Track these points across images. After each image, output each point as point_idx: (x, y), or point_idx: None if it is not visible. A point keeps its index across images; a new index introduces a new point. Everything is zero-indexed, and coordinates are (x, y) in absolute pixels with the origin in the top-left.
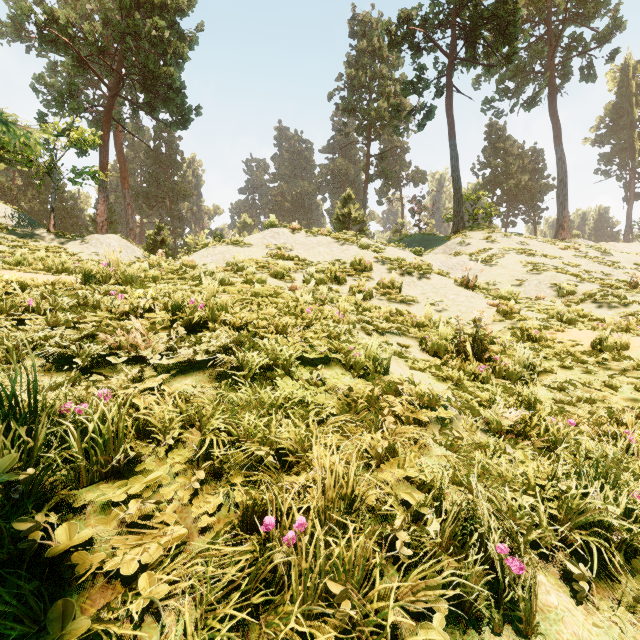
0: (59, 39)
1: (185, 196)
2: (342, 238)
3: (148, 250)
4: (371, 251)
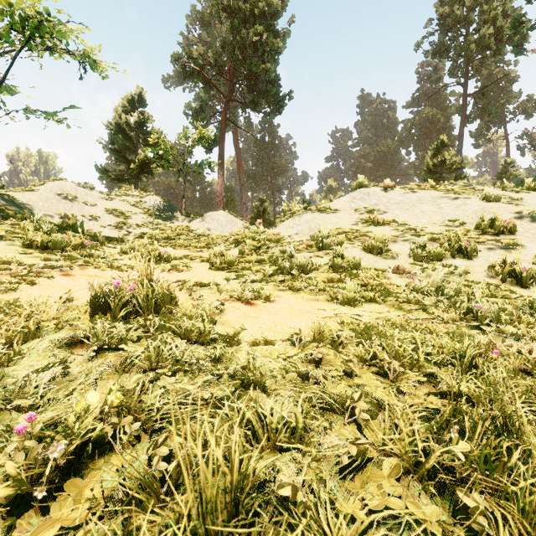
0: (194, 70)
1: (282, 172)
2: (453, 190)
3: (254, 219)
4: (502, 203)
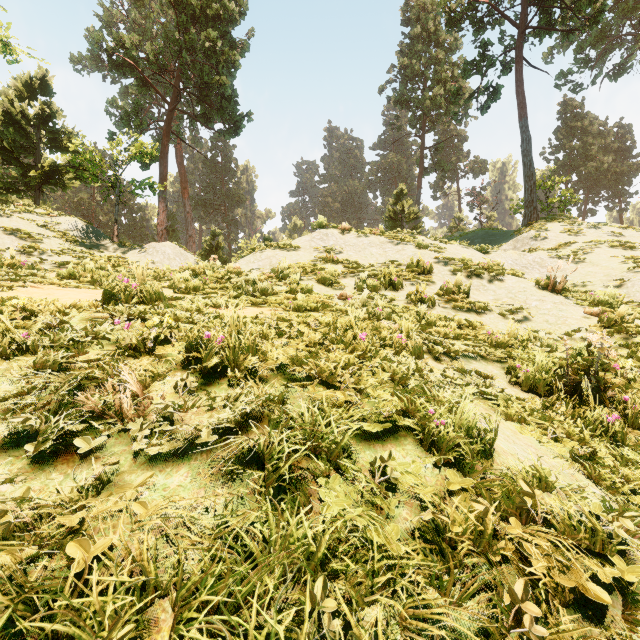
0: (125, 62)
1: (239, 202)
2: (396, 237)
3: (204, 255)
4: (430, 250)
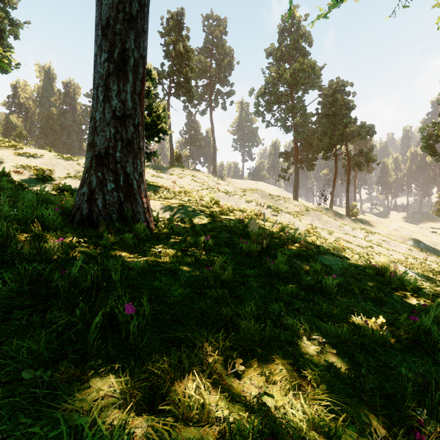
0: None
1: None
2: None
3: None
4: None
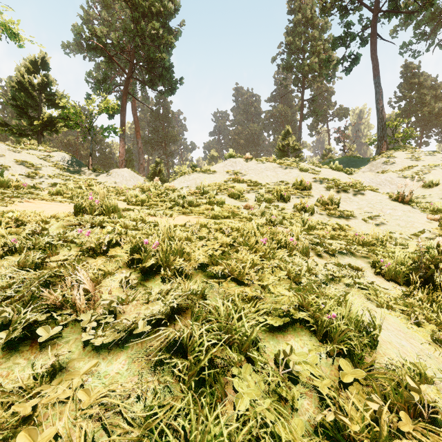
0: (97, 46)
1: (174, 140)
2: (285, 163)
3: (151, 177)
4: (309, 173)
